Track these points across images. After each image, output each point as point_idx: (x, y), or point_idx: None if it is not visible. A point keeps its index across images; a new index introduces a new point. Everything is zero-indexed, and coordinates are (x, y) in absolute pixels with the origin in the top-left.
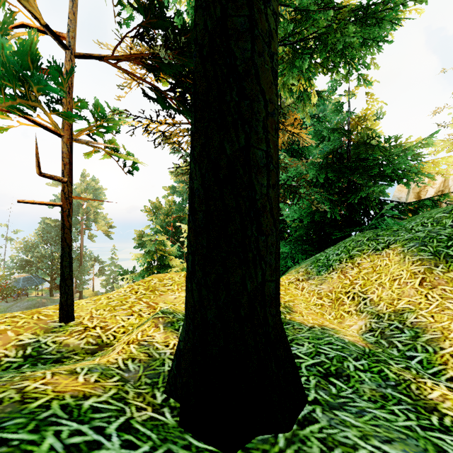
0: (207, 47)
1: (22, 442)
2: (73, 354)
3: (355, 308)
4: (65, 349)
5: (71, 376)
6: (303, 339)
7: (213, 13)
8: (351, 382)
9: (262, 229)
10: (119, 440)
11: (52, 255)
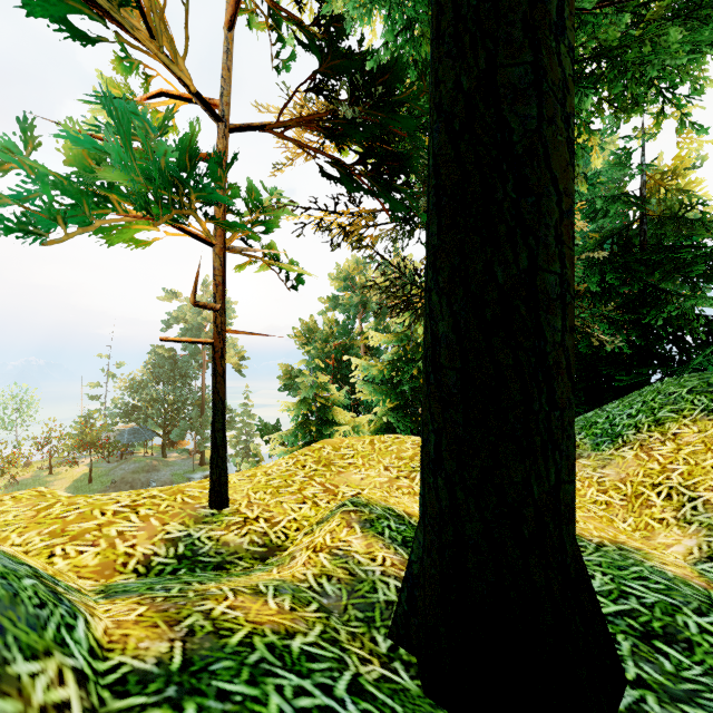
0: (460, 117)
1: (245, 697)
2: (237, 558)
3: (674, 514)
4: (225, 549)
5: (259, 598)
6: (590, 566)
7: (472, 65)
8: (697, 654)
9: (555, 400)
10: (358, 710)
11: (164, 398)
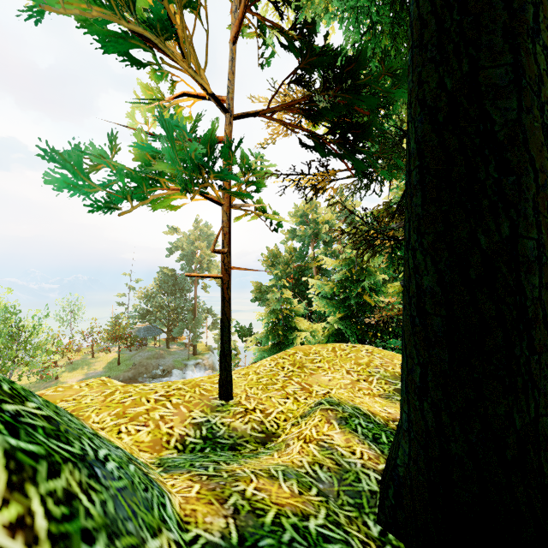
0: (444, 111)
1: None
2: (244, 441)
3: None
4: (235, 433)
5: (274, 482)
6: None
7: (456, 69)
8: None
9: (533, 346)
10: None
11: (168, 305)
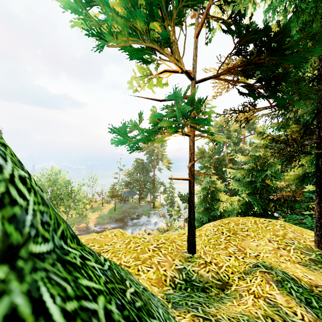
0: None
1: None
2: (209, 286)
3: None
4: (202, 279)
5: None
6: None
7: None
8: None
9: None
10: None
11: (139, 179)
